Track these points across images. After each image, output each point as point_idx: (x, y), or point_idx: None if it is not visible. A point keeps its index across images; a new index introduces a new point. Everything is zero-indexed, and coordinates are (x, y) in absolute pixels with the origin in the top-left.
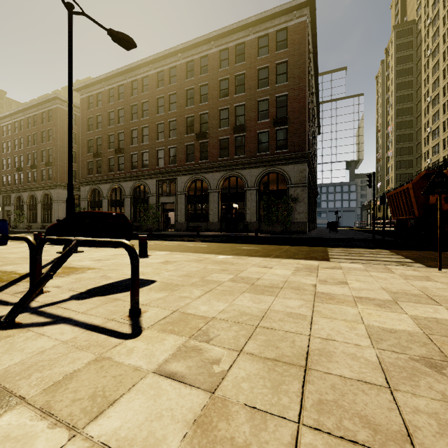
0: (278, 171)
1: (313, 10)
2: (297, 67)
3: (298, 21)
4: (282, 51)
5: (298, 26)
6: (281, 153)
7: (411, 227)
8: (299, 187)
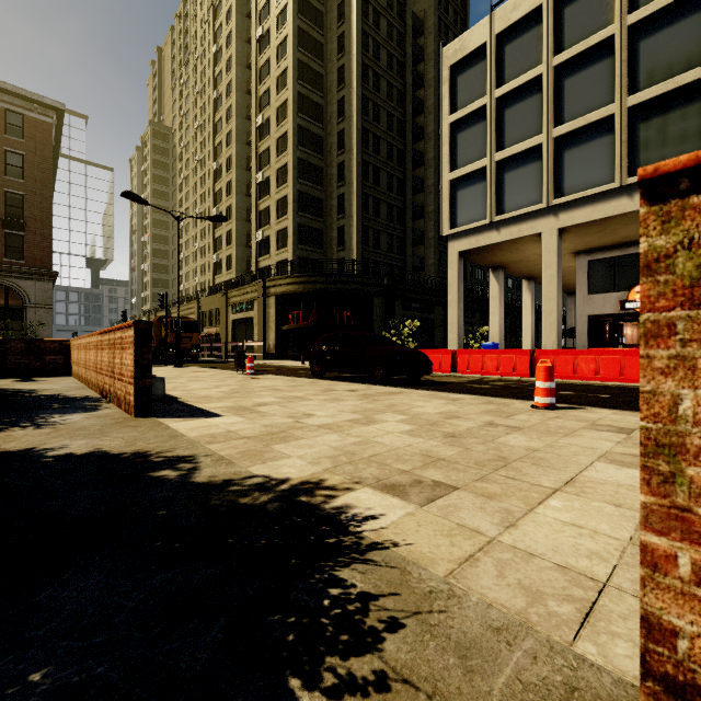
0: (9, 284)
1: (61, 116)
2: (40, 170)
3: (41, 118)
4: (16, 139)
5: (41, 124)
6: (15, 264)
7: (153, 353)
8: (42, 309)
